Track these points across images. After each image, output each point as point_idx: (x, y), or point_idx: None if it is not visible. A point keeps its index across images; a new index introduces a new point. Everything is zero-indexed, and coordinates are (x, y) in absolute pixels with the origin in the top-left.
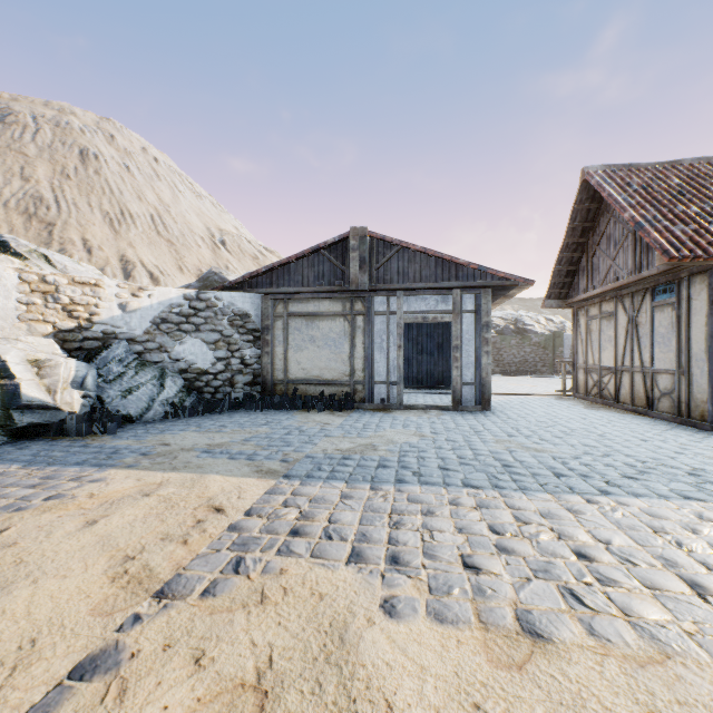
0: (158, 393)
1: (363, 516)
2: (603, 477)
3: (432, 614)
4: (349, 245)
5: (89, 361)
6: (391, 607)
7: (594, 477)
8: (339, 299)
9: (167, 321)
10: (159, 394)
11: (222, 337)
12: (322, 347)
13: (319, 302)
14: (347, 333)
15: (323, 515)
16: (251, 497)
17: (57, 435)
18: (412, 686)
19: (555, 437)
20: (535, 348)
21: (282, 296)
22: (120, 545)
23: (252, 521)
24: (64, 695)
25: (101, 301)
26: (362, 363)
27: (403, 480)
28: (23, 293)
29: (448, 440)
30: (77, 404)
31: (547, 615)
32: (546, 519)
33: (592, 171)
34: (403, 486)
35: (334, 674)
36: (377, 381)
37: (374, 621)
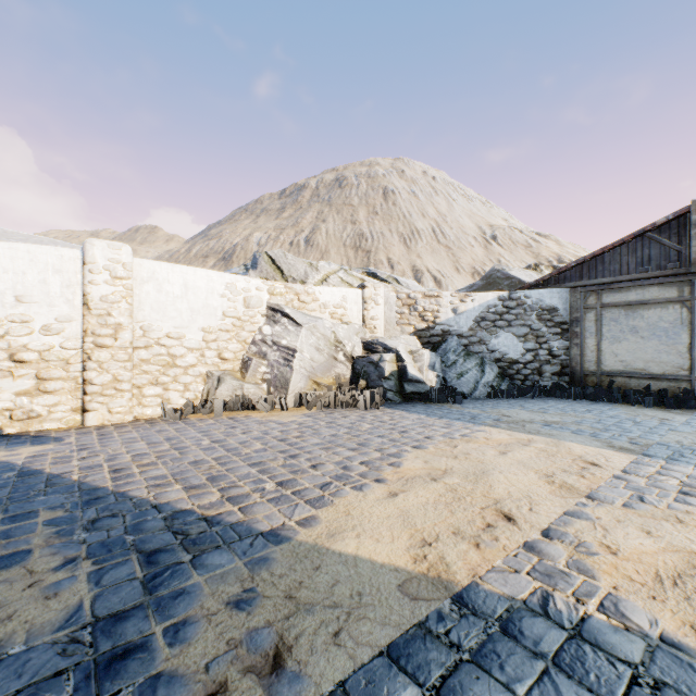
0: (480, 377)
1: None
2: None
3: None
4: (687, 221)
5: (434, 351)
6: None
7: None
8: (672, 283)
9: (485, 319)
10: (481, 378)
11: (530, 330)
12: (647, 337)
13: (642, 289)
14: (684, 321)
15: None
16: (618, 462)
17: (425, 400)
18: None
19: None
20: None
21: (593, 288)
22: (535, 468)
23: (632, 477)
24: (569, 520)
25: (440, 308)
26: None
27: None
28: (398, 307)
29: None
30: (433, 381)
31: None
32: None
33: None
34: None
35: None
36: None
37: None
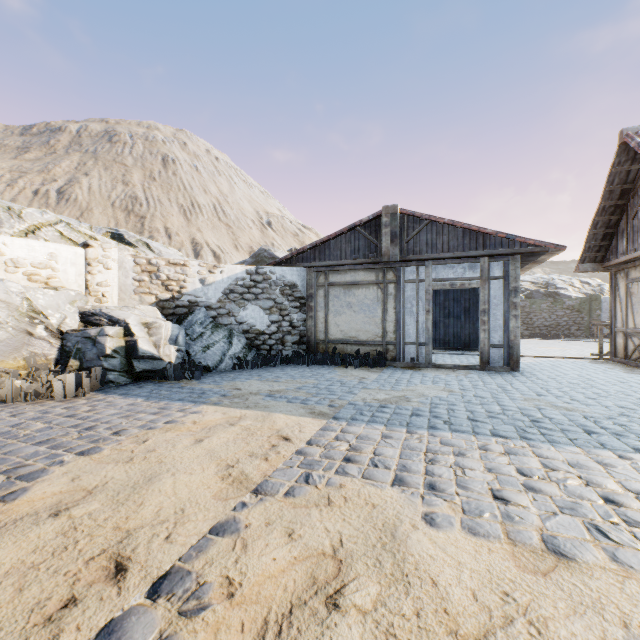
0: (228, 349)
1: (402, 452)
2: (638, 437)
3: (466, 528)
4: (381, 222)
5: (180, 323)
6: (431, 519)
7: (628, 436)
8: (372, 269)
9: (234, 292)
10: (229, 350)
11: (275, 304)
12: (357, 311)
13: (355, 273)
14: (379, 299)
15: (368, 449)
16: (309, 431)
17: (161, 378)
18: (452, 573)
19: (587, 398)
20: (568, 311)
21: (323, 269)
22: (222, 457)
23: (313, 449)
24: (209, 543)
25: (188, 277)
26: (393, 326)
27: (435, 427)
28: (137, 273)
29: (476, 396)
30: (173, 356)
31: (571, 541)
32: (574, 468)
33: (631, 132)
34: (436, 431)
35: (390, 557)
36: (407, 342)
37: (418, 527)
